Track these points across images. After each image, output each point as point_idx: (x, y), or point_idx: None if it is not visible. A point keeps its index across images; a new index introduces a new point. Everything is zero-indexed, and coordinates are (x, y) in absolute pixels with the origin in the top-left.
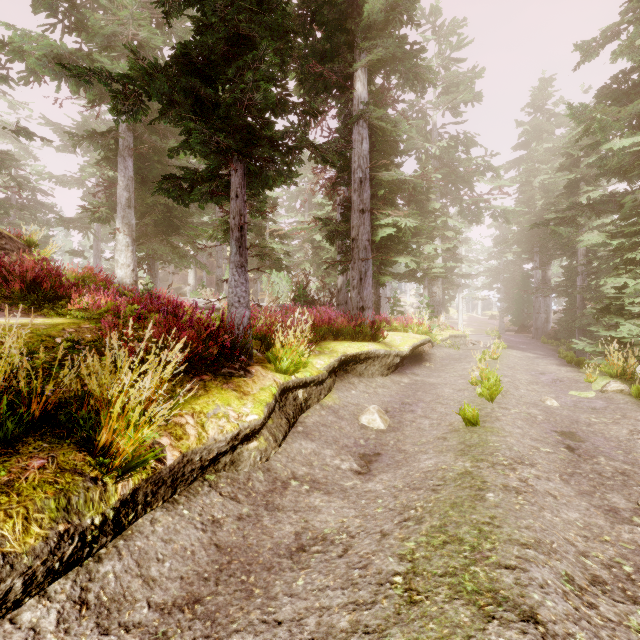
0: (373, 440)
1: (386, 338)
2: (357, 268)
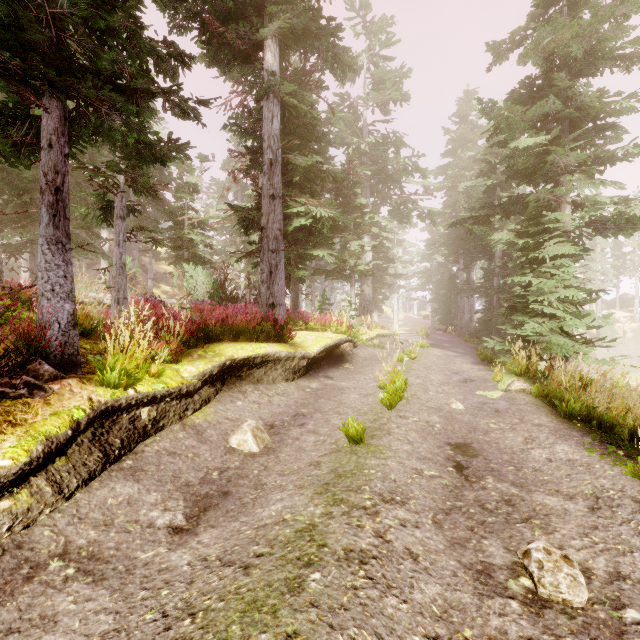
0: (232, 470)
1: (298, 338)
2: (267, 260)
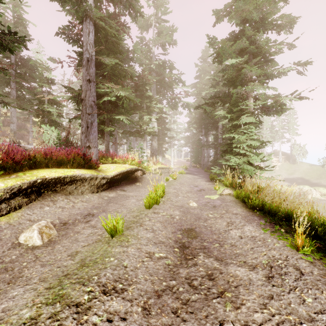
0: (4, 264)
1: (105, 167)
2: (85, 119)
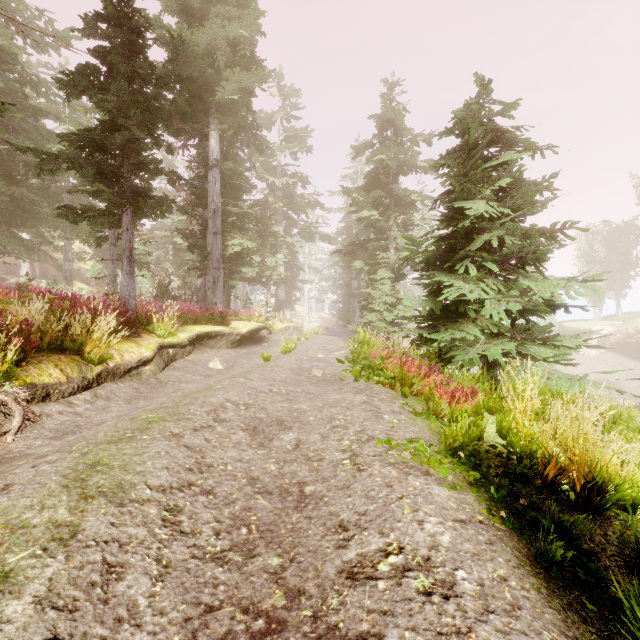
0: (215, 372)
1: (233, 325)
2: (212, 274)
